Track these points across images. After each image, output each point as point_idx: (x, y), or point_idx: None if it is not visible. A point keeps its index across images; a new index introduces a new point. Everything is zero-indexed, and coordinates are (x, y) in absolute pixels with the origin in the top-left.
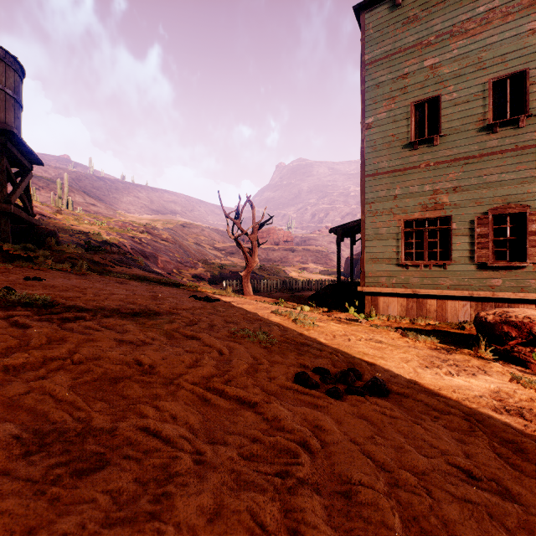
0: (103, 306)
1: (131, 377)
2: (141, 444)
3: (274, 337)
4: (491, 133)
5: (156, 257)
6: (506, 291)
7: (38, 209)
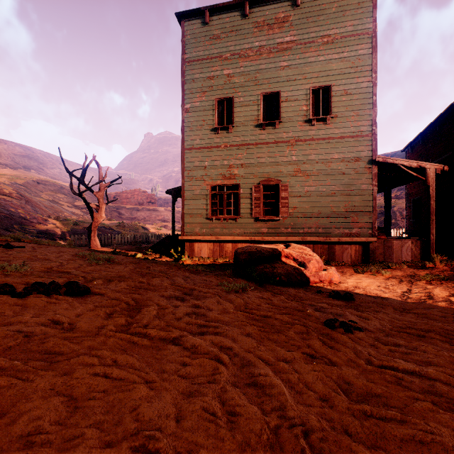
0: None
1: None
2: None
3: (35, 269)
4: (262, 129)
5: None
6: (269, 236)
7: None
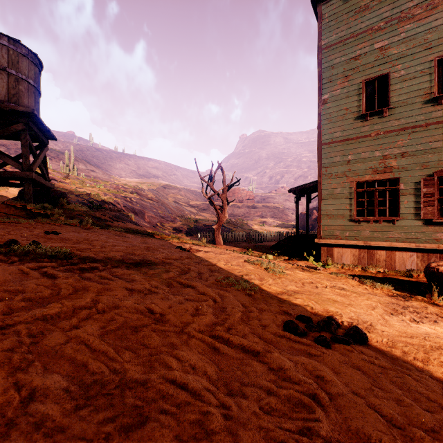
0: (110, 257)
1: (147, 325)
2: (172, 397)
3: (254, 285)
4: (436, 105)
5: (143, 213)
6: None
7: (51, 175)
